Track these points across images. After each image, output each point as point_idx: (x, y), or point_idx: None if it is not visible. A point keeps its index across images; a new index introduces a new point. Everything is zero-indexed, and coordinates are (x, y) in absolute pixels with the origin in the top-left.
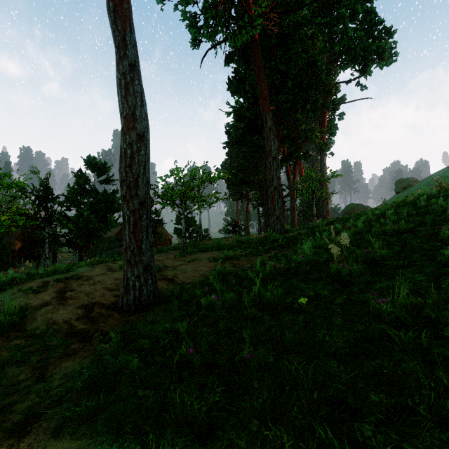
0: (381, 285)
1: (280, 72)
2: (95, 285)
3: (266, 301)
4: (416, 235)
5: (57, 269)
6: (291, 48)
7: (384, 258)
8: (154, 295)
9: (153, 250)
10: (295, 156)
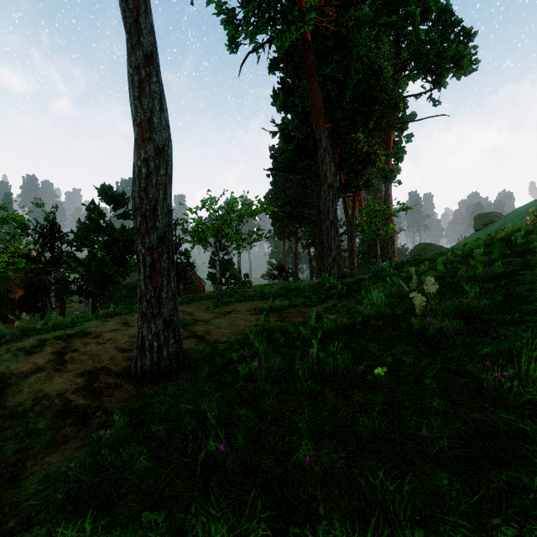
0: (488, 350)
1: (336, 82)
2: (104, 345)
3: (328, 370)
4: (519, 280)
5: (59, 323)
6: (350, 52)
7: (483, 311)
8: (178, 359)
9: (182, 299)
10: (354, 185)
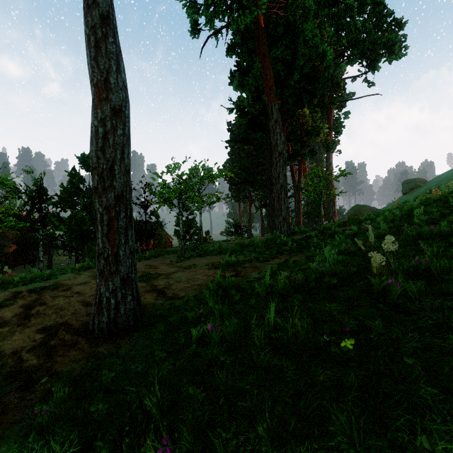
0: None
1: (285, 63)
2: (71, 298)
3: (286, 337)
4: None
5: (37, 276)
6: (297, 37)
7: (443, 270)
8: (135, 315)
9: (149, 253)
10: (300, 154)
